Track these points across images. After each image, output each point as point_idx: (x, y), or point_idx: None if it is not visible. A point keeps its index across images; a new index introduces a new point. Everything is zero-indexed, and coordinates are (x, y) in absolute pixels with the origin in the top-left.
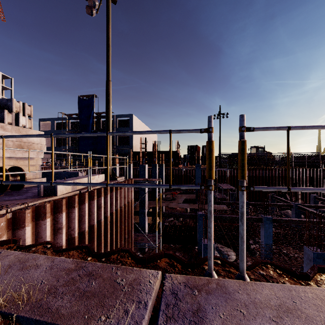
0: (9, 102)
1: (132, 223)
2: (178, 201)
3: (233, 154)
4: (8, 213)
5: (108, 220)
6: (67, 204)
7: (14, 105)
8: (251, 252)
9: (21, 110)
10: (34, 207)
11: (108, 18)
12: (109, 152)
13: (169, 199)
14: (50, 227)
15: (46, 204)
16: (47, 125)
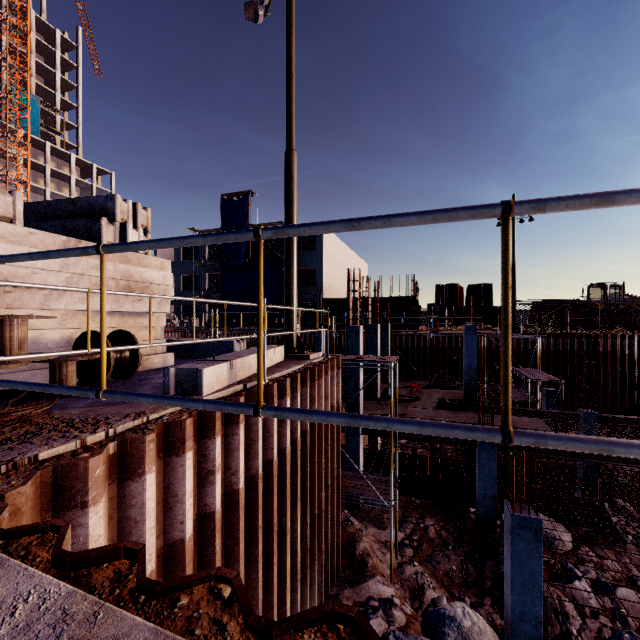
0: (109, 203)
1: (339, 451)
2: (426, 405)
3: (547, 302)
4: (110, 442)
5: (299, 447)
6: (223, 416)
7: (119, 207)
8: (613, 535)
9: (130, 218)
10: (161, 426)
11: (290, 20)
12: (292, 299)
13: (405, 400)
14: (192, 472)
15: (185, 420)
16: (169, 252)
